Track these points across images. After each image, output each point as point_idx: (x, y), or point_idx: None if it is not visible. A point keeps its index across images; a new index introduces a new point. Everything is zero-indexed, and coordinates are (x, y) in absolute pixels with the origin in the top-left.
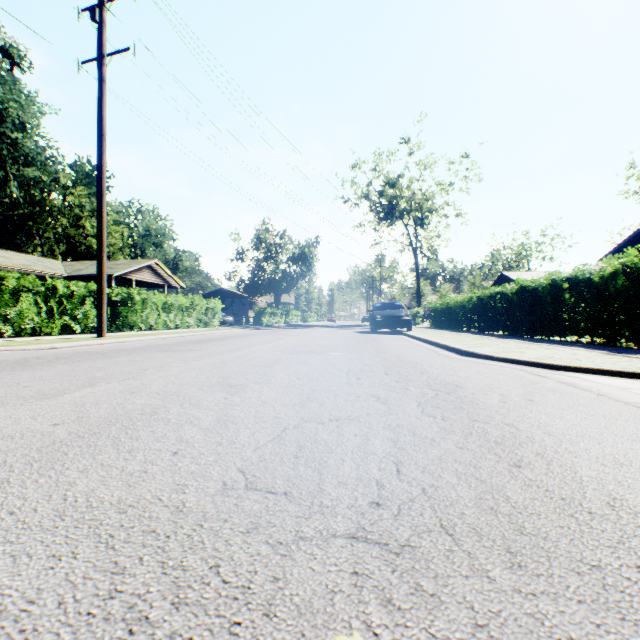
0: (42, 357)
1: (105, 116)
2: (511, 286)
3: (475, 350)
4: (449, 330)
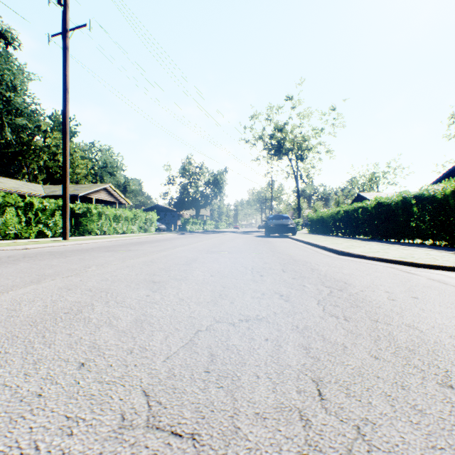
0: (12, 256)
1: (68, 75)
2: (370, 202)
3: (349, 250)
4: (323, 235)
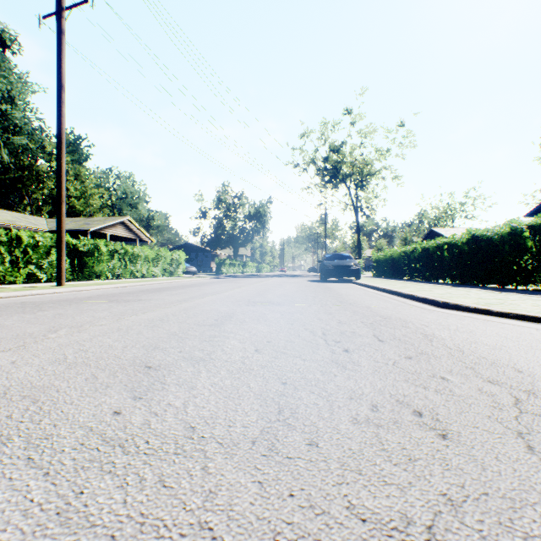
0: None
1: (64, 68)
2: (461, 236)
3: (456, 301)
4: (394, 279)
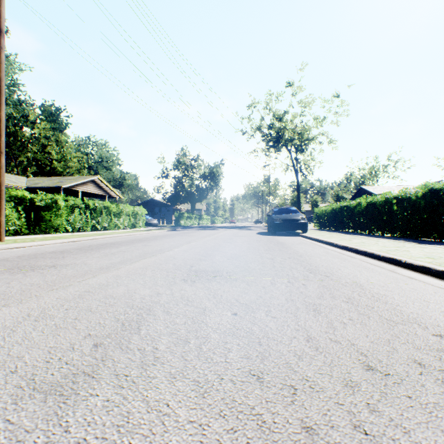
0: None
1: (3, 12)
2: (416, 190)
3: None
4: (338, 232)
